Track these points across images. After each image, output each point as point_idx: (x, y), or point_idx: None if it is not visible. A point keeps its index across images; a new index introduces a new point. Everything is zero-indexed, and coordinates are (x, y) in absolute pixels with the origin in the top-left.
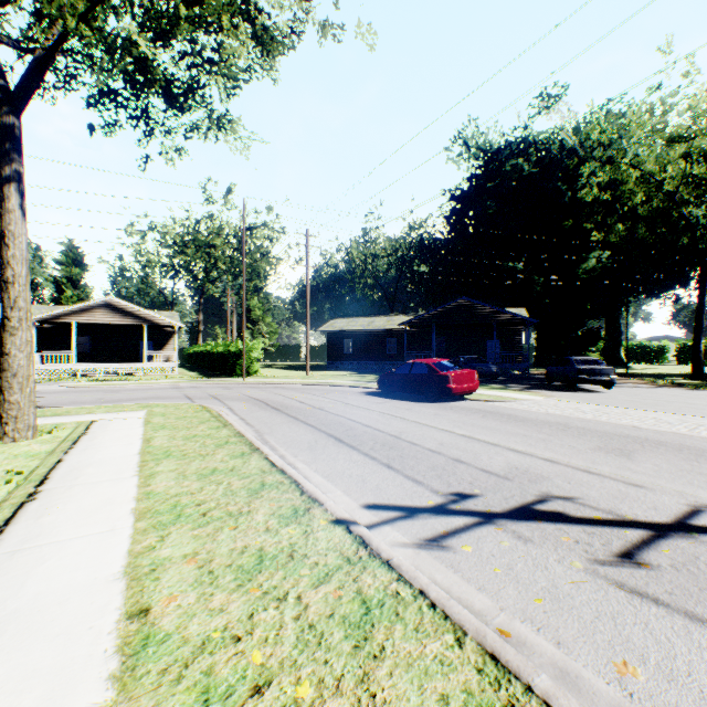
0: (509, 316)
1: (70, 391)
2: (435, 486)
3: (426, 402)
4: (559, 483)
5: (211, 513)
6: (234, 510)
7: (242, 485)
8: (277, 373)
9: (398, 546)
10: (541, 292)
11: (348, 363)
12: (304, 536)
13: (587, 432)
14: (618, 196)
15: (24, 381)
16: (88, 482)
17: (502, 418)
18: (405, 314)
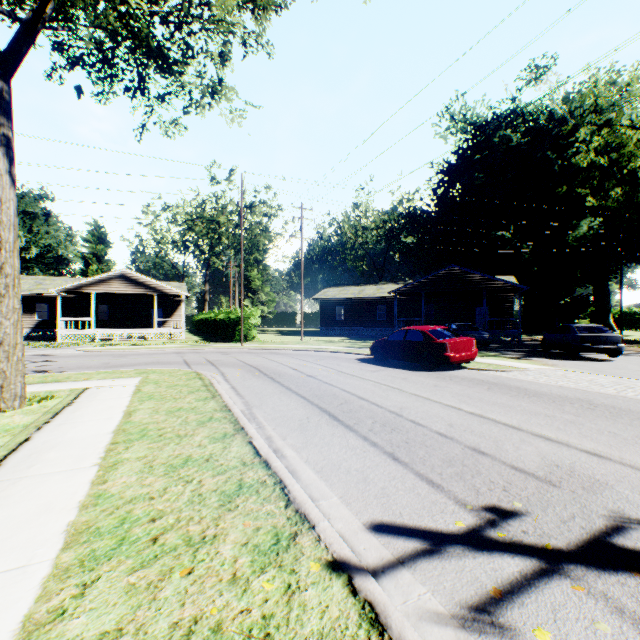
0: (500, 283)
1: (82, 355)
2: (459, 493)
3: (422, 371)
4: (628, 494)
5: (164, 537)
6: (195, 534)
7: (214, 486)
8: (274, 339)
9: (428, 620)
10: (530, 260)
11: (340, 330)
12: (285, 598)
13: (620, 412)
14: (610, 162)
15: (11, 349)
16: (40, 473)
17: (510, 391)
18: (394, 282)
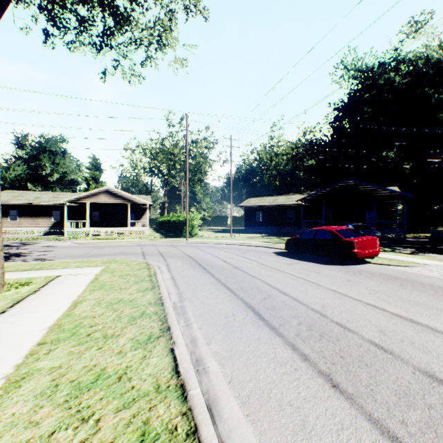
0: (388, 192)
1: (74, 247)
2: None
3: (331, 264)
4: None
5: None
6: None
7: (111, 434)
8: (211, 235)
9: None
10: (410, 174)
11: (259, 228)
12: None
13: None
14: None
15: None
16: None
17: (425, 289)
18: (300, 193)
